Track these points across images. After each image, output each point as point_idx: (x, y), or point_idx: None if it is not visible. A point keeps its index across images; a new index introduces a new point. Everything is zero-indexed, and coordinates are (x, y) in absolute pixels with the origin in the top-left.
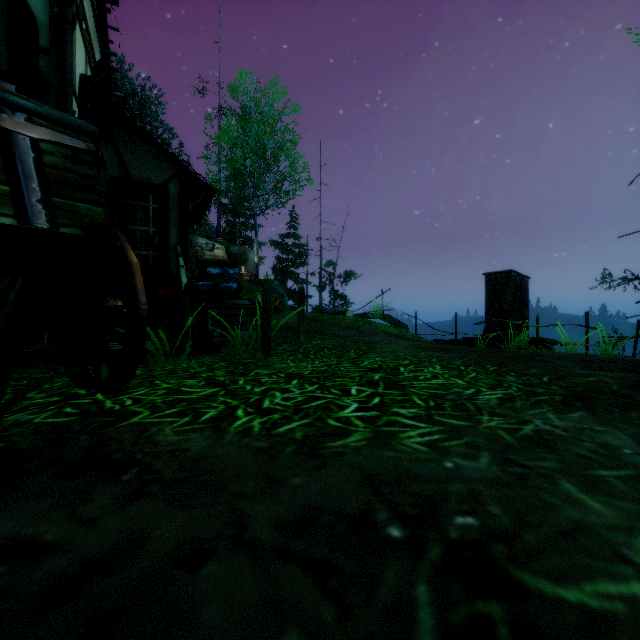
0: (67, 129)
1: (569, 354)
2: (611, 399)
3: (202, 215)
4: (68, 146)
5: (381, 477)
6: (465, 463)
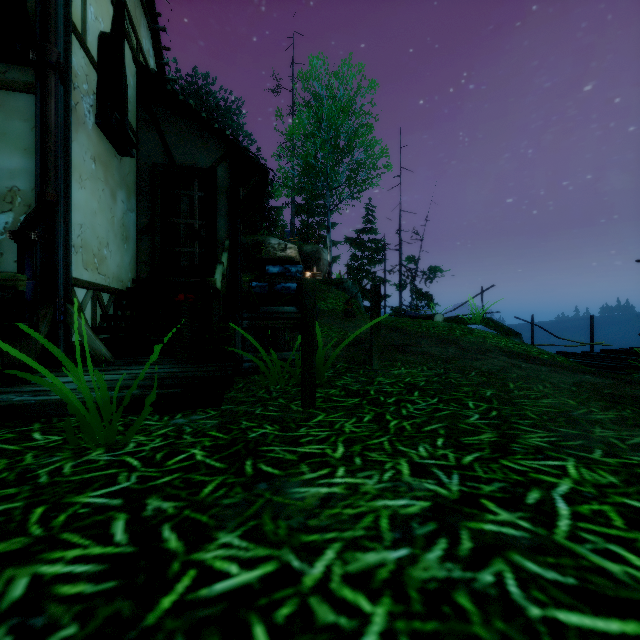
0: None
1: None
2: None
3: (261, 206)
4: None
5: None
6: None
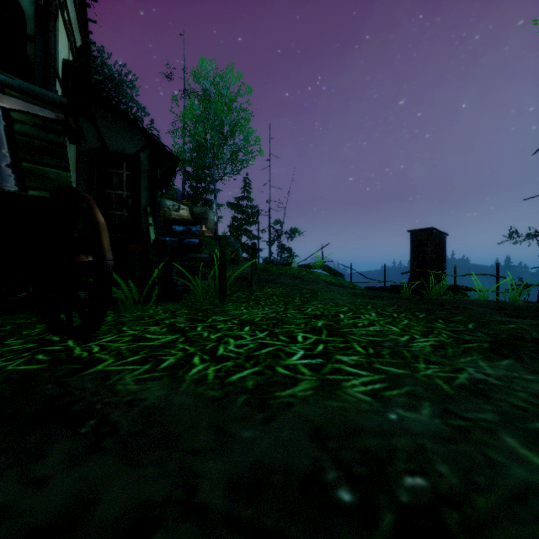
0: (38, 100)
1: (486, 301)
2: (534, 346)
3: (169, 181)
4: (38, 116)
5: (328, 430)
6: (408, 415)
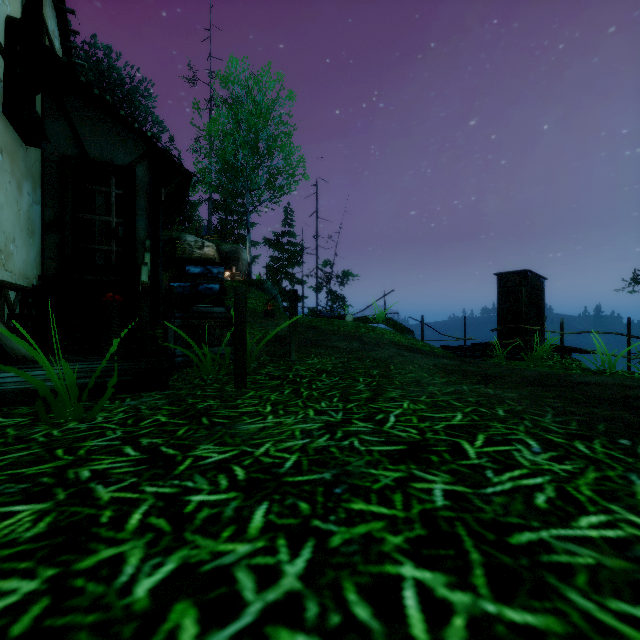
0: None
1: None
2: None
3: (181, 206)
4: None
5: None
6: None
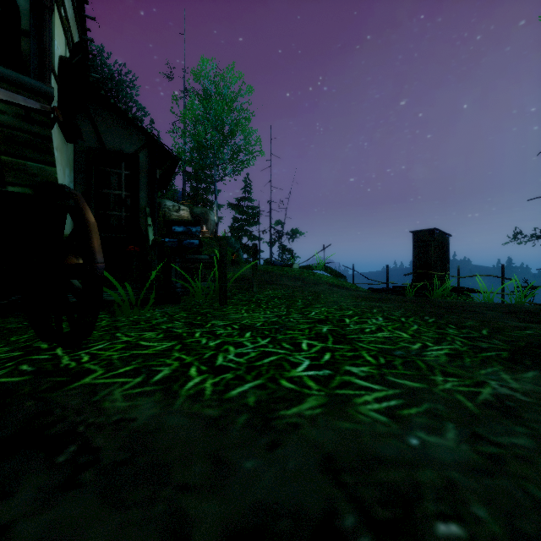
0: (21, 89)
1: (495, 304)
2: None
3: (168, 181)
4: (21, 106)
5: (342, 460)
6: (431, 439)
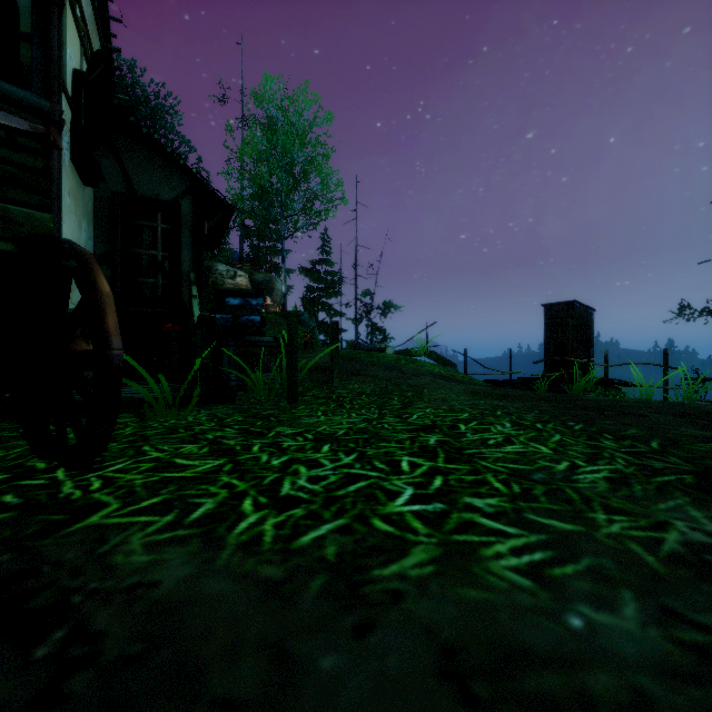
0: (2, 102)
1: (660, 403)
2: None
3: (220, 237)
4: (1, 125)
5: (469, 654)
6: (601, 618)
